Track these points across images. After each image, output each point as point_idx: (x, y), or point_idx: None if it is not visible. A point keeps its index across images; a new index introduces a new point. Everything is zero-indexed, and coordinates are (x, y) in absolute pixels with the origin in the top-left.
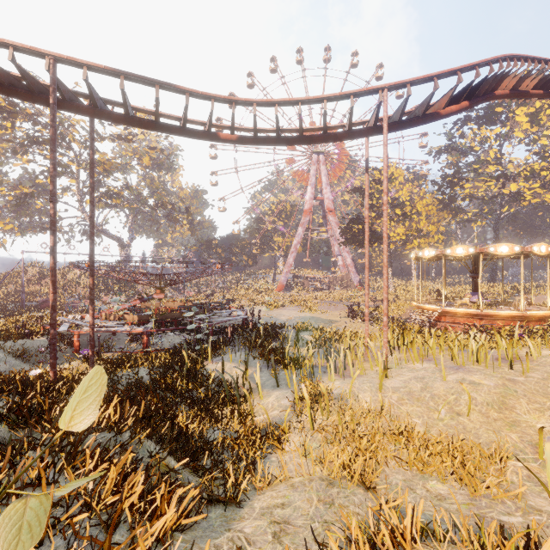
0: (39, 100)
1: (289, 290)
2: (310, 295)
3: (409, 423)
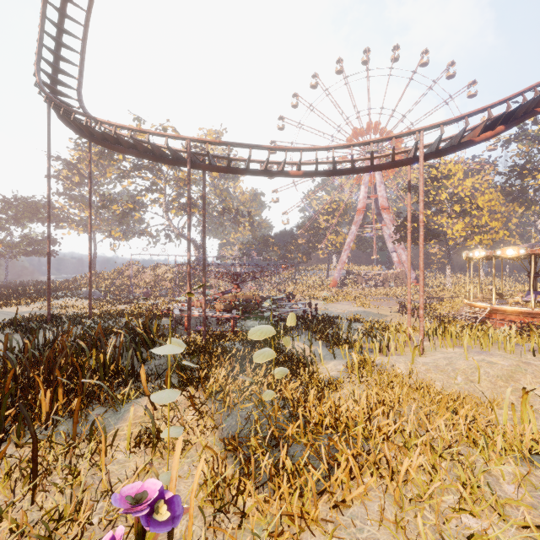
0: (177, 163)
1: (342, 285)
2: (363, 291)
3: (431, 384)
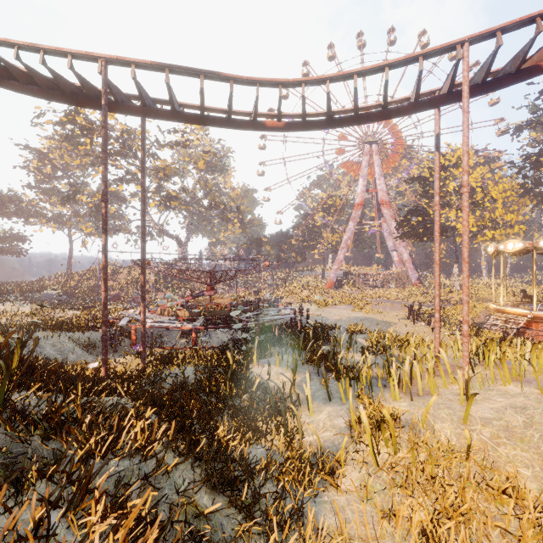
0: (96, 104)
1: (339, 287)
2: (362, 293)
3: (512, 473)
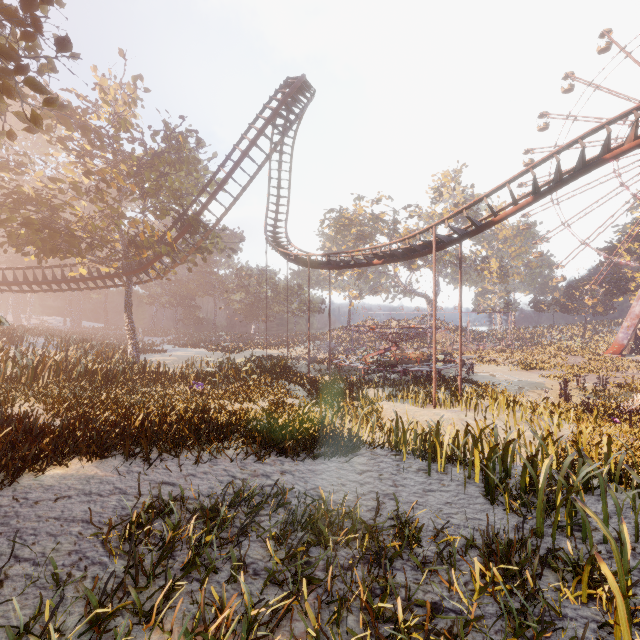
0: (311, 267)
1: (639, 352)
2: None
3: (386, 418)
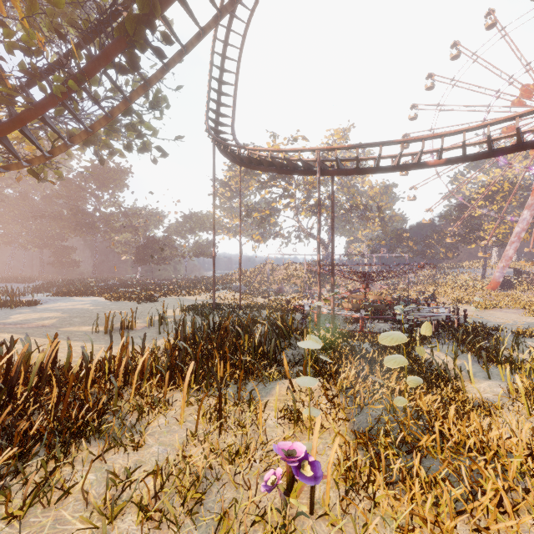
0: (308, 173)
1: (507, 288)
2: None
3: None
